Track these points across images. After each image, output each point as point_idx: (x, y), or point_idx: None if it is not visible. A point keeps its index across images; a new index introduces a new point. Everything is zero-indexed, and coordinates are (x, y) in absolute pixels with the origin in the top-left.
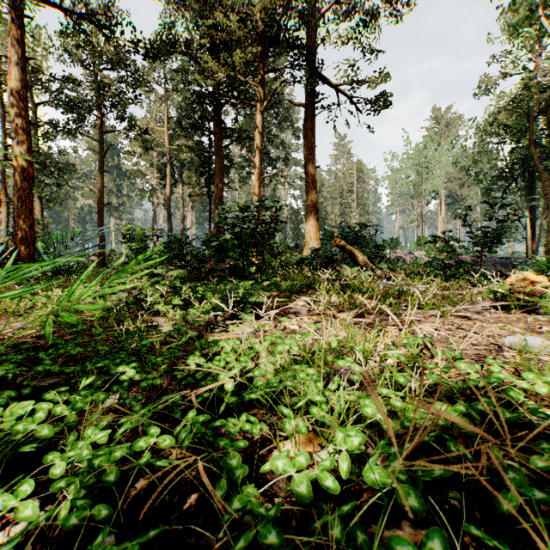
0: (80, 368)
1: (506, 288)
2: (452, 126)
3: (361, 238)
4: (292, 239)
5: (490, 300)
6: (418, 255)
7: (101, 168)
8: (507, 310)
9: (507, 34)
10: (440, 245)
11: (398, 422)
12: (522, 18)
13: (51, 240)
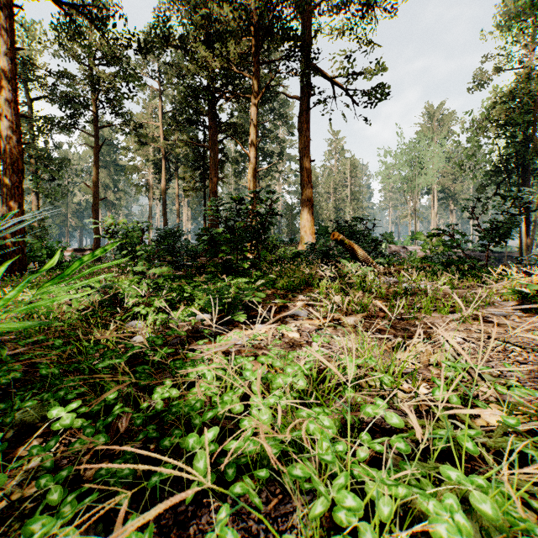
0: (6, 405)
1: (536, 288)
2: (445, 122)
3: (358, 232)
4: (287, 233)
5: (514, 301)
6: (412, 250)
7: (96, 163)
8: (535, 313)
9: (501, 29)
10: (436, 239)
11: (475, 524)
12: (528, 2)
13: (47, 234)
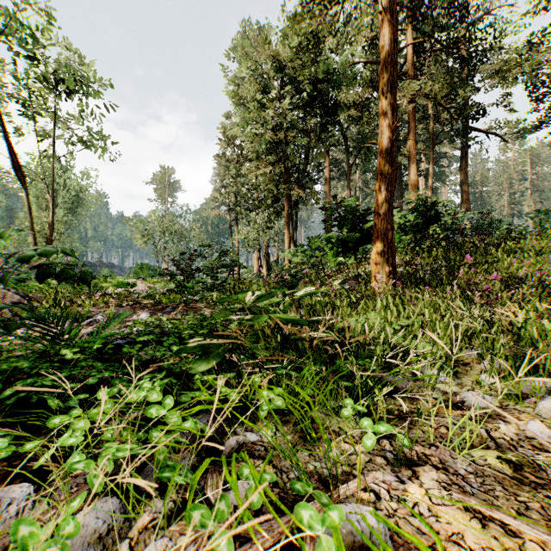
0: None
1: None
2: None
3: None
4: None
5: None
6: None
7: None
8: None
9: None
10: None
11: None
12: None
13: None
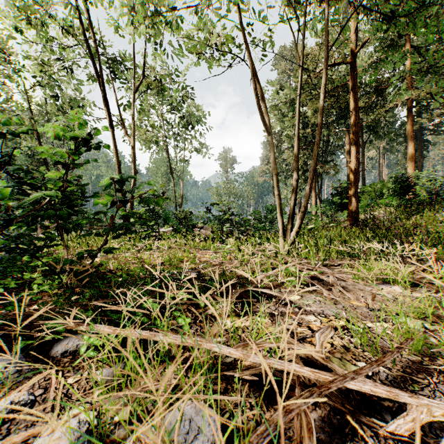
0: None
1: None
2: None
3: None
4: None
5: None
6: None
7: None
8: None
9: None
10: None
11: None
12: None
13: None
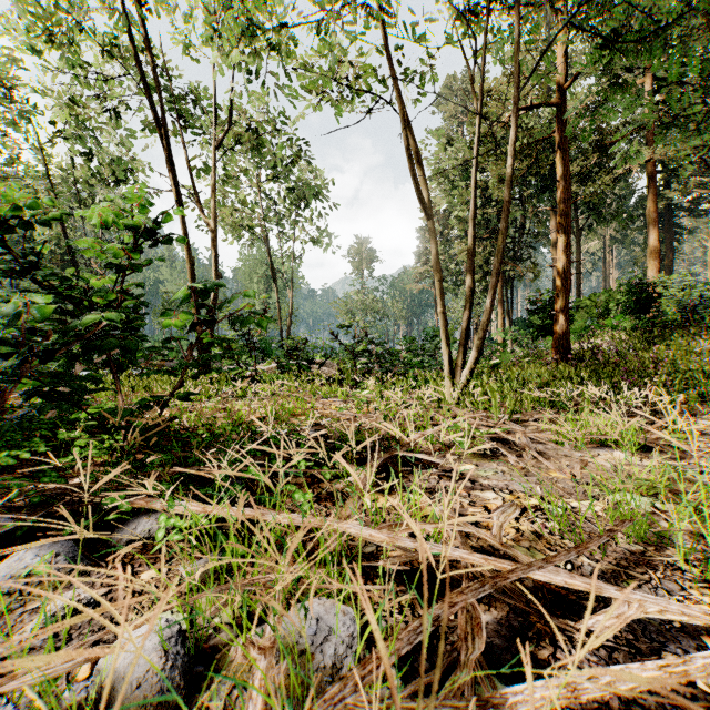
0: None
1: None
2: None
3: None
4: None
5: None
6: None
7: None
8: None
9: None
10: None
11: None
12: None
13: None
